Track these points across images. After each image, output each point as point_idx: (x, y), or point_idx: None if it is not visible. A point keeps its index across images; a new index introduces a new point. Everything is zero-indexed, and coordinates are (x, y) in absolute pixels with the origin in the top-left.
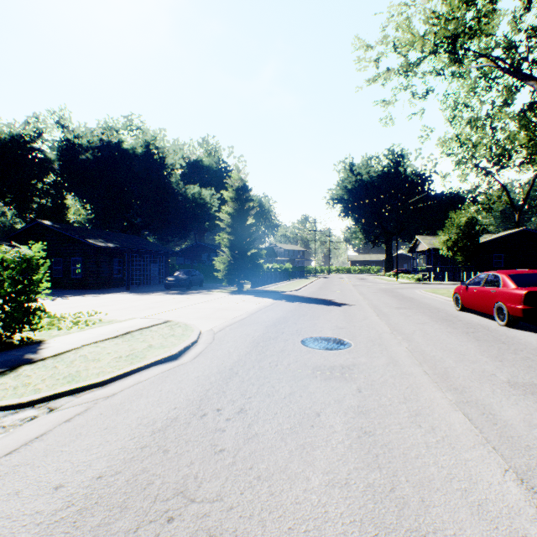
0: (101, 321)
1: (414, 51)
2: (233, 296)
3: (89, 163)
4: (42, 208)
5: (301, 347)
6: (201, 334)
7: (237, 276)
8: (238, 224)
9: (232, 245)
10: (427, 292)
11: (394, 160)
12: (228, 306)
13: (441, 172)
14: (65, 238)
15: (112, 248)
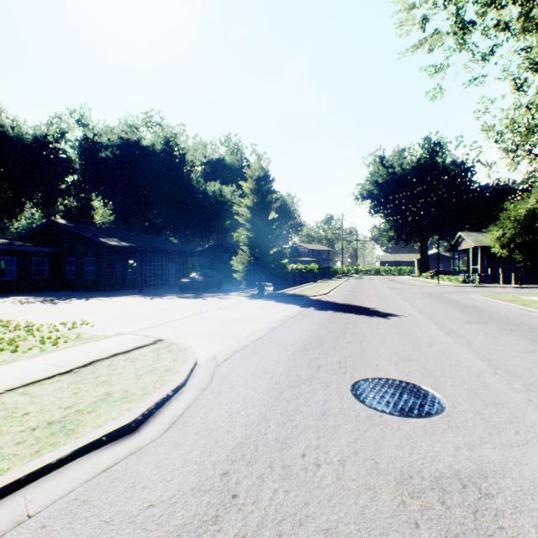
0: (78, 337)
1: (472, 4)
2: (252, 301)
3: (108, 161)
4: (70, 210)
5: (355, 406)
6: (196, 367)
7: (257, 278)
8: (259, 219)
9: (252, 242)
10: (489, 298)
11: (431, 150)
12: (244, 316)
13: (486, 161)
14: (79, 237)
15: (127, 248)
